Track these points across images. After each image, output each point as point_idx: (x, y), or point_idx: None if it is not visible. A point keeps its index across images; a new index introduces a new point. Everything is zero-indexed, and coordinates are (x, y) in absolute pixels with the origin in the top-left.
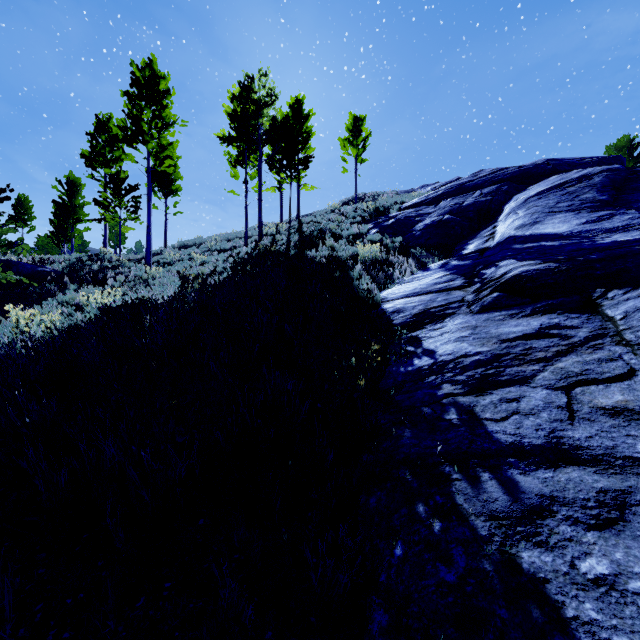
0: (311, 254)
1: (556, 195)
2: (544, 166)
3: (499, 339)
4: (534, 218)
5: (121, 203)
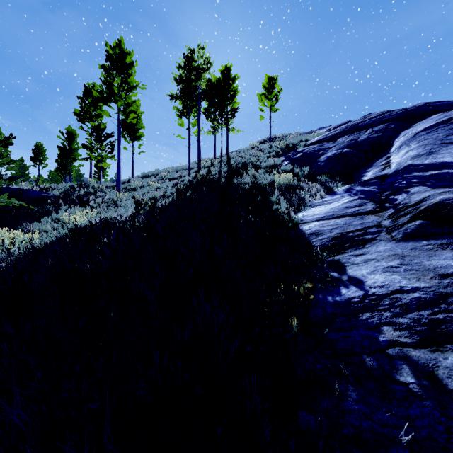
0: (237, 182)
1: (444, 129)
2: (425, 107)
3: (437, 273)
4: (428, 149)
5: (101, 146)
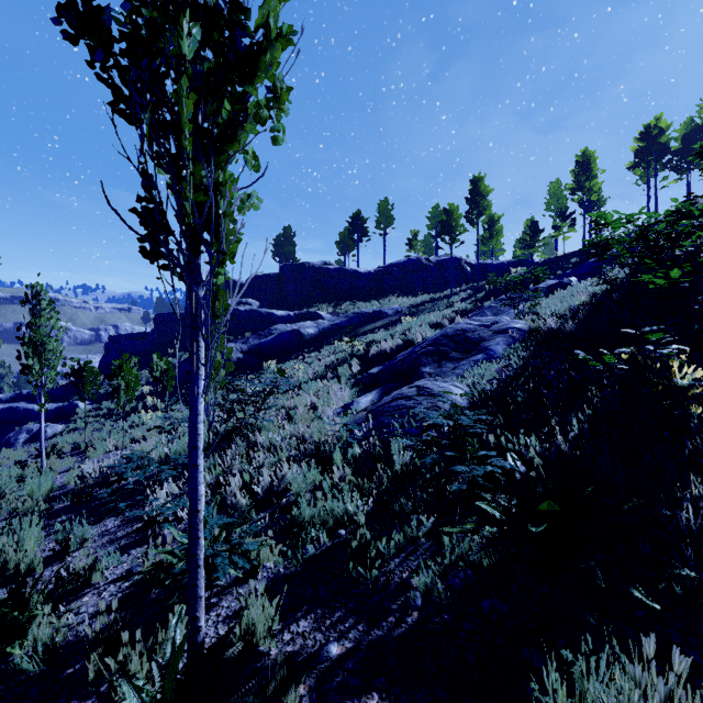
0: None
1: None
2: None
3: None
4: None
5: (565, 224)
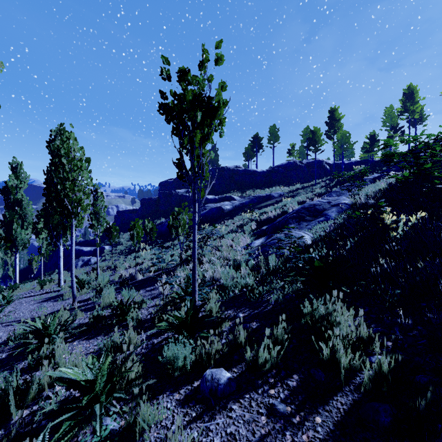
0: None
1: None
2: None
3: None
4: None
5: (396, 135)
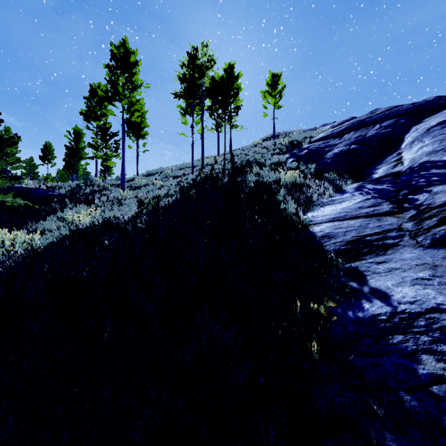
0: (241, 180)
1: None
2: (436, 101)
3: None
4: (445, 144)
5: (106, 145)
